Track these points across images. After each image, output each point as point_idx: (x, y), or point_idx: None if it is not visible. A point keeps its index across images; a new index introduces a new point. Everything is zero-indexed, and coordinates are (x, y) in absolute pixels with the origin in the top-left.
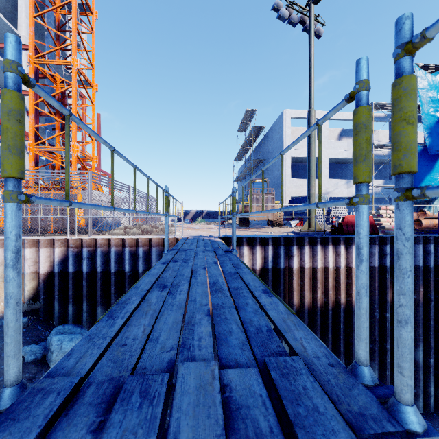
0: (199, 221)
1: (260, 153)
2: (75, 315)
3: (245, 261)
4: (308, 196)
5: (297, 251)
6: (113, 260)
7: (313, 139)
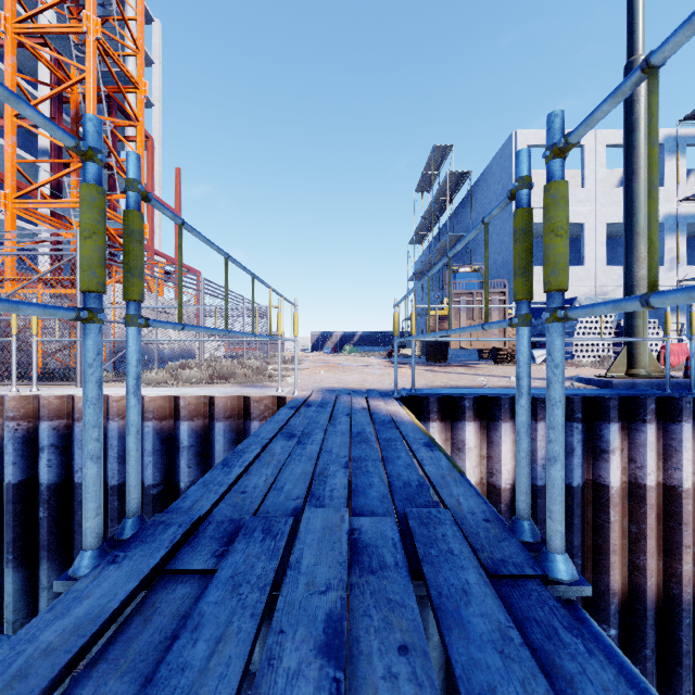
0: (347, 351)
1: (459, 225)
2: (23, 593)
3: (470, 464)
4: (626, 286)
5: (619, 437)
6: (114, 454)
7: (642, 134)
